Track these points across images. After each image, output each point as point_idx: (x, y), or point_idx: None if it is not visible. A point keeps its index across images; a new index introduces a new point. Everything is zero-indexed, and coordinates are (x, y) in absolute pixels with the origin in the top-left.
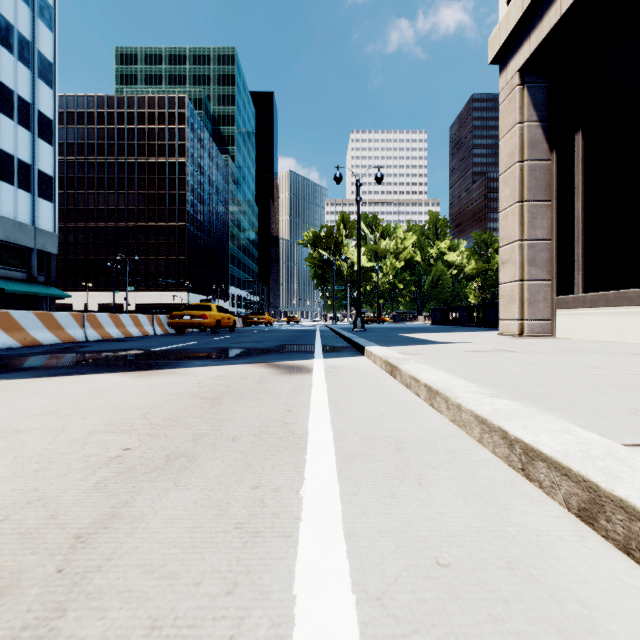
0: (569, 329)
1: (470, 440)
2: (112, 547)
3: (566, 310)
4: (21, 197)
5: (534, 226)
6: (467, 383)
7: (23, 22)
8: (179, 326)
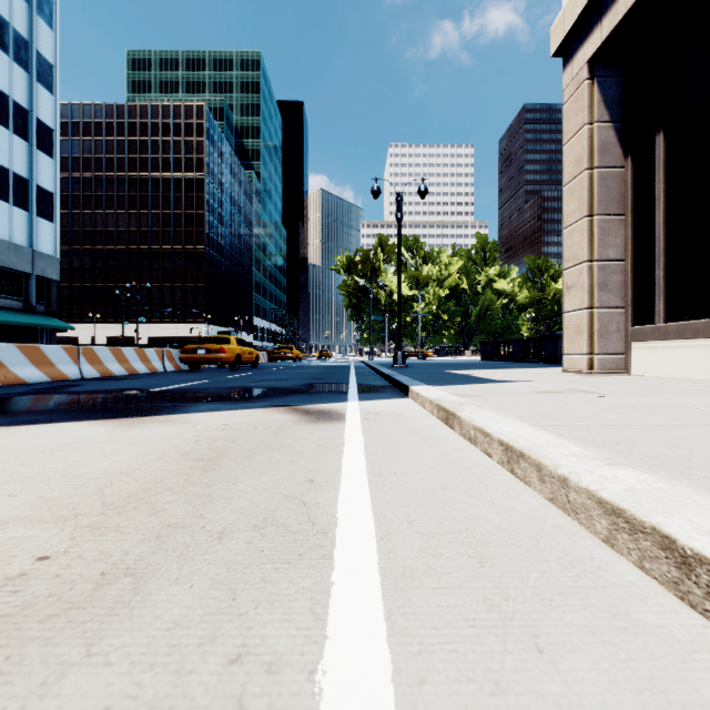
0: (648, 365)
1: (590, 538)
2: None
3: (644, 343)
4: (17, 216)
5: (605, 244)
6: (560, 440)
7: (19, 18)
8: (192, 362)
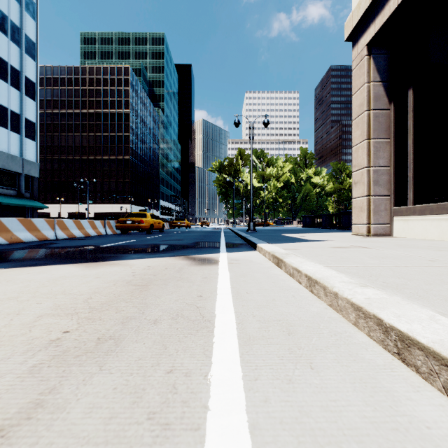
0: (403, 231)
1: (347, 323)
2: (28, 443)
3: (401, 217)
4: (13, 137)
5: (378, 157)
6: (339, 274)
7: (14, 14)
8: (123, 228)
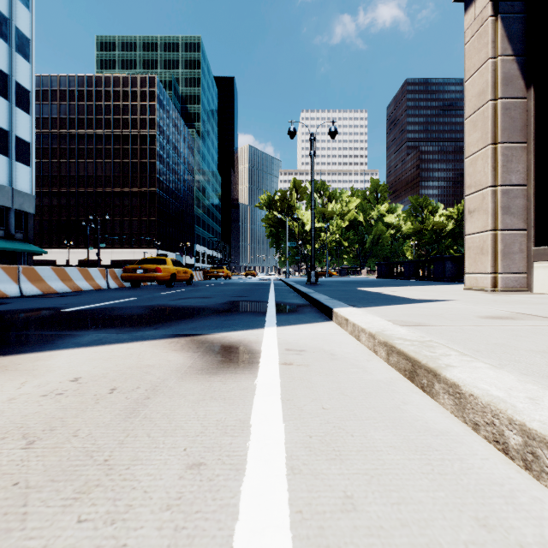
0: None
1: None
2: None
3: None
4: None
5: (509, 170)
6: None
7: None
8: (132, 280)
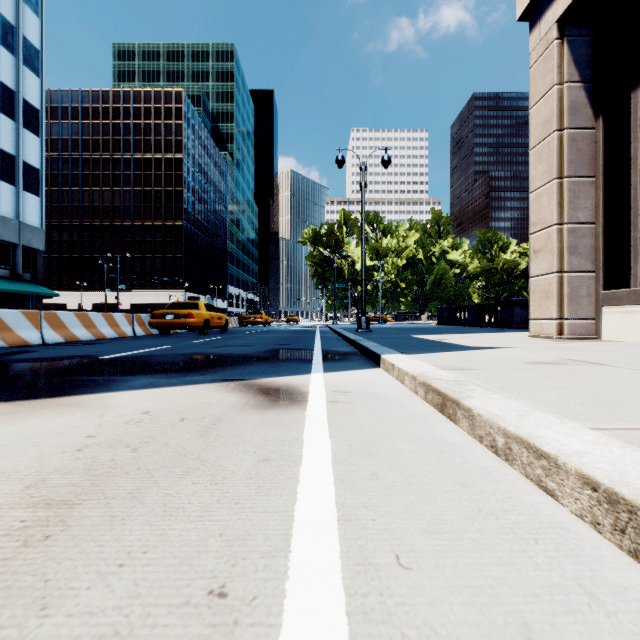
0: (622, 330)
1: None
2: None
3: (617, 307)
4: (4, 190)
5: (576, 207)
6: None
7: (6, 5)
8: (161, 326)
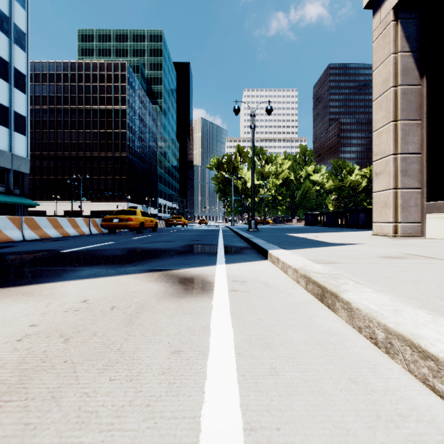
0: (440, 230)
1: None
2: None
3: (437, 214)
4: (1, 131)
5: (406, 142)
6: None
7: (2, 2)
8: (109, 227)
